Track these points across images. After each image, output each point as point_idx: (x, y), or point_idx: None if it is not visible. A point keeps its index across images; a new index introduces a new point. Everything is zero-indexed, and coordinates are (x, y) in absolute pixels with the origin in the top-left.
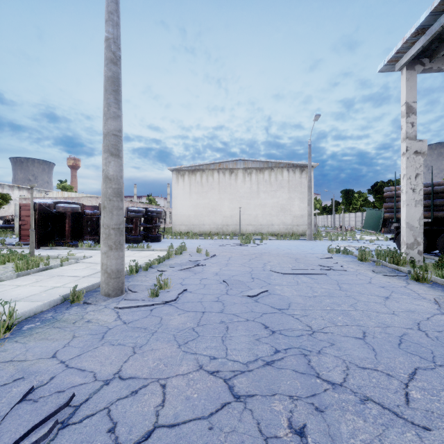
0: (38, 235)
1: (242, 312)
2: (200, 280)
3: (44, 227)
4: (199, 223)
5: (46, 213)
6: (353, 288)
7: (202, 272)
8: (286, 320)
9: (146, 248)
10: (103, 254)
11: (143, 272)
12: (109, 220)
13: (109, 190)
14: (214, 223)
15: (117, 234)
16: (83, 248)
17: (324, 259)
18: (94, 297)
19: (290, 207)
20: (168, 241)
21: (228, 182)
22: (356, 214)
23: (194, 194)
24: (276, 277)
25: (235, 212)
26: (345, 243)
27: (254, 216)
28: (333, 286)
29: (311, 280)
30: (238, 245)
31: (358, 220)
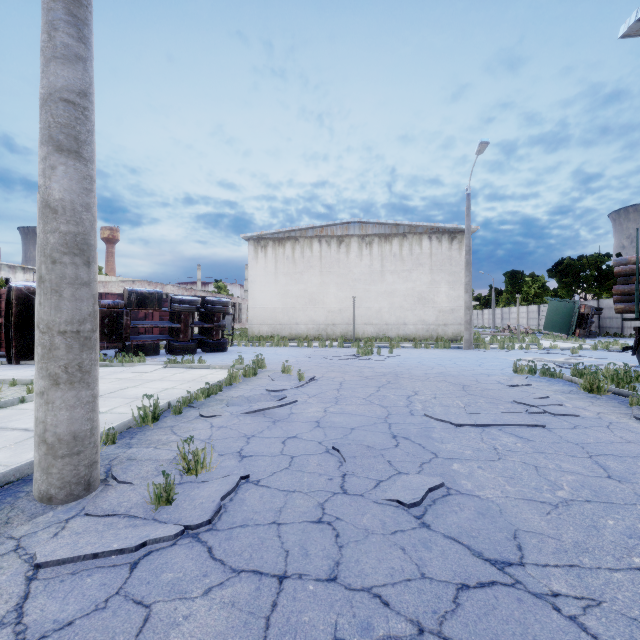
0: (17, 341)
1: (395, 581)
2: (282, 443)
3: (28, 327)
4: (290, 321)
5: (30, 304)
6: (639, 473)
7: (289, 420)
8: (545, 633)
9: (196, 364)
10: (36, 397)
11: (170, 420)
12: (52, 313)
13: (53, 237)
14: (312, 321)
15: (73, 345)
16: None
17: (516, 388)
18: (6, 507)
19: (433, 297)
20: (239, 350)
21: (335, 256)
22: (528, 308)
23: (282, 276)
24: (444, 435)
25: (346, 304)
26: (530, 354)
27: (376, 310)
28: (586, 465)
29: (524, 444)
30: (354, 357)
31: (532, 317)
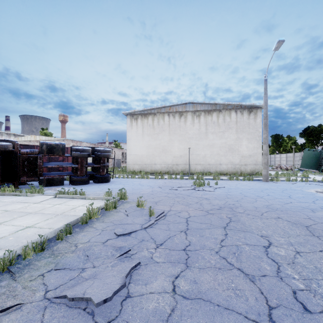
0: None
1: None
2: None
3: None
4: (151, 162)
5: None
6: None
7: None
8: None
9: (76, 195)
10: None
11: None
12: None
13: None
14: (164, 162)
15: None
16: (6, 194)
17: None
18: None
19: (238, 147)
20: (117, 180)
21: (178, 124)
22: (287, 155)
23: (146, 136)
24: None
25: (184, 152)
26: (313, 185)
27: (202, 156)
28: None
29: None
30: (192, 189)
31: (289, 160)
